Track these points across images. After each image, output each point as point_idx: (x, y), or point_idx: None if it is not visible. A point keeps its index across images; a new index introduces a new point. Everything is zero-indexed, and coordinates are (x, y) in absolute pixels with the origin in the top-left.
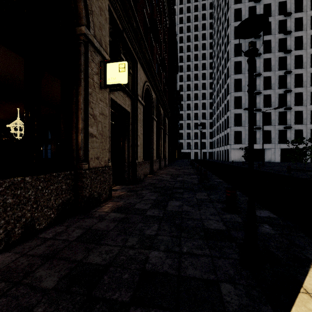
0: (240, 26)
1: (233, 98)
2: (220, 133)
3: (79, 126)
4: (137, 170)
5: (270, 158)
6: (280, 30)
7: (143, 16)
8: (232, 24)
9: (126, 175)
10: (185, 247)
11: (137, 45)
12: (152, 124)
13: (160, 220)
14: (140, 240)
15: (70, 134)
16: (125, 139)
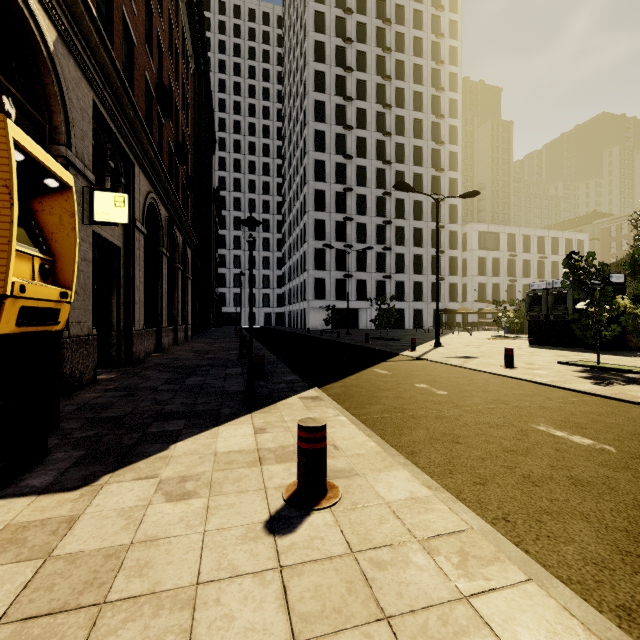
0: (242, 221)
1: (313, 222)
2: (294, 279)
3: None
4: (135, 344)
5: (365, 324)
6: (378, 127)
7: (144, 83)
8: (312, 94)
9: (114, 352)
10: (200, 401)
11: (135, 139)
12: (161, 262)
13: (175, 391)
14: (154, 403)
15: None
16: (111, 292)
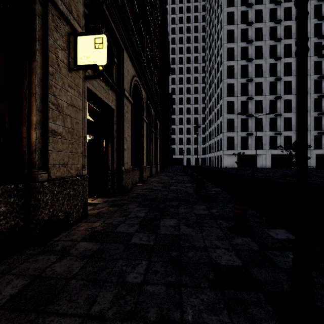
0: None
1: (226, 103)
2: (213, 138)
3: (33, 119)
4: (124, 179)
5: (261, 164)
6: (271, 37)
7: None
8: (225, 27)
9: (110, 185)
10: (189, 310)
11: (123, 29)
12: (142, 125)
13: (149, 251)
14: (116, 298)
15: (19, 130)
16: (108, 142)
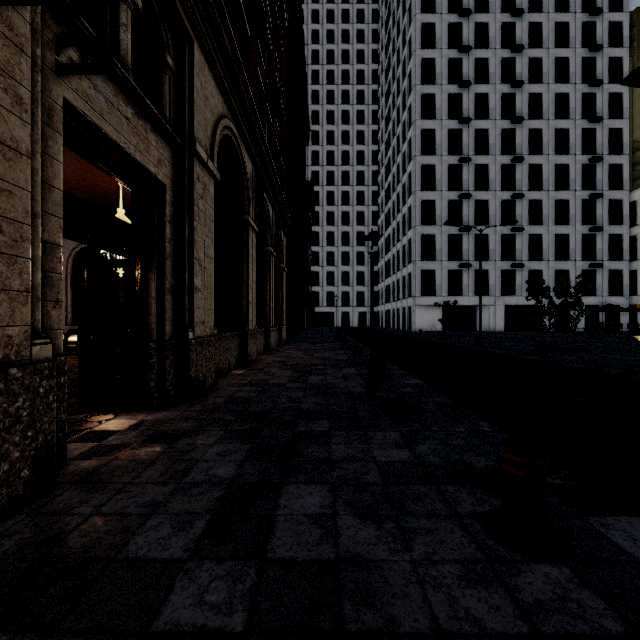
0: None
1: (420, 203)
2: (394, 274)
3: None
4: (193, 363)
5: (486, 325)
6: (504, 77)
7: None
8: (418, 52)
9: (153, 380)
10: None
11: None
12: (246, 237)
13: None
14: None
15: None
16: (148, 268)
